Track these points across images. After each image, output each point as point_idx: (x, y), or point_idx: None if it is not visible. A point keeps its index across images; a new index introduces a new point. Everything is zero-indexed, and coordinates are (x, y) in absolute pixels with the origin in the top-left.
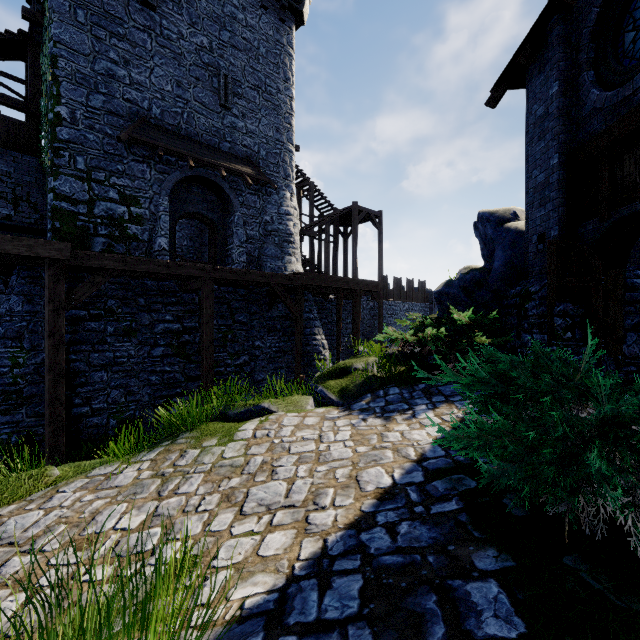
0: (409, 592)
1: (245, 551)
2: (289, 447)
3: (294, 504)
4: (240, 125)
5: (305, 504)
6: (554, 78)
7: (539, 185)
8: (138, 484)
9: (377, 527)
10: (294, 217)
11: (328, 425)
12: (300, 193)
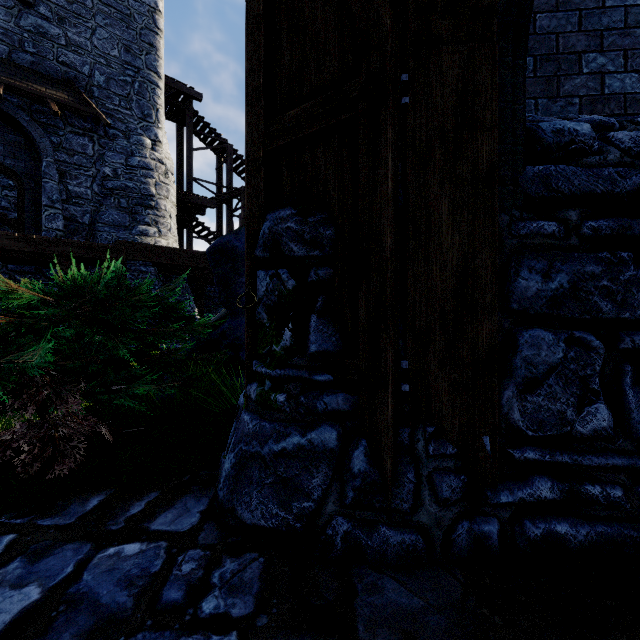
0: None
1: None
2: None
3: None
4: (54, 32)
5: None
6: None
7: None
8: None
9: None
10: (158, 173)
11: None
12: (220, 161)
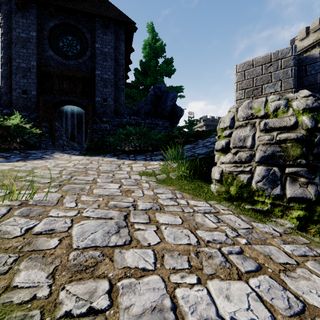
0: (156, 154)
1: (140, 167)
2: (64, 166)
3: (118, 165)
4: None
5: (119, 164)
6: (34, 29)
7: (22, 68)
8: (68, 190)
9: (136, 158)
10: None
11: (40, 162)
12: None
